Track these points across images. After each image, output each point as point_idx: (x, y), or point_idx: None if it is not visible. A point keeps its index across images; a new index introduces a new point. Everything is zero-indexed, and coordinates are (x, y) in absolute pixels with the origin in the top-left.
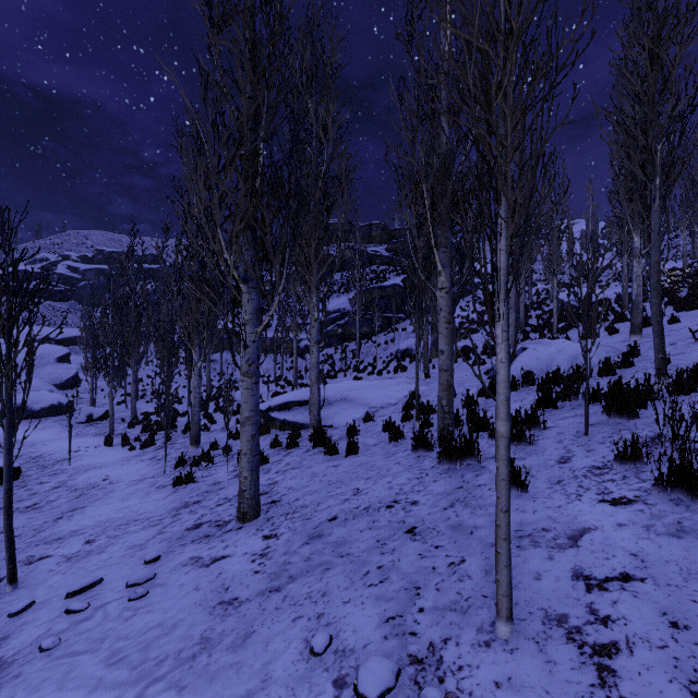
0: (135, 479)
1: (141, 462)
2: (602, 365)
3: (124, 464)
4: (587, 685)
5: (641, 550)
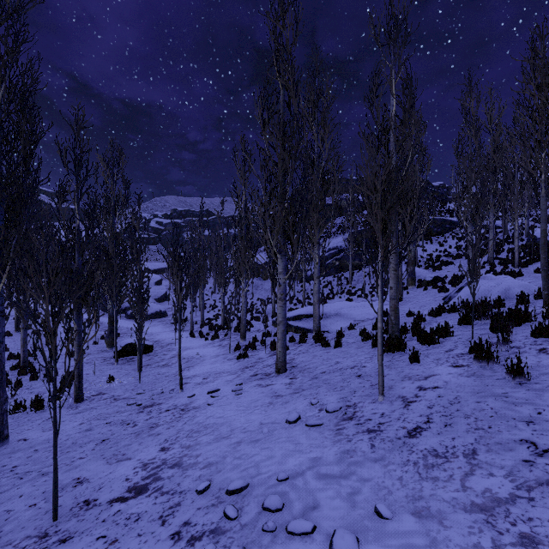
0: (214, 355)
1: (213, 347)
2: (519, 297)
3: (205, 347)
4: (399, 407)
5: (450, 380)
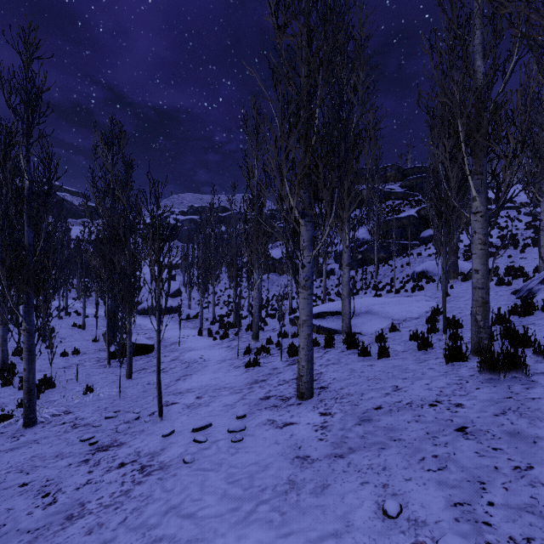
0: (219, 359)
1: (221, 349)
2: None
3: (211, 348)
4: None
5: None
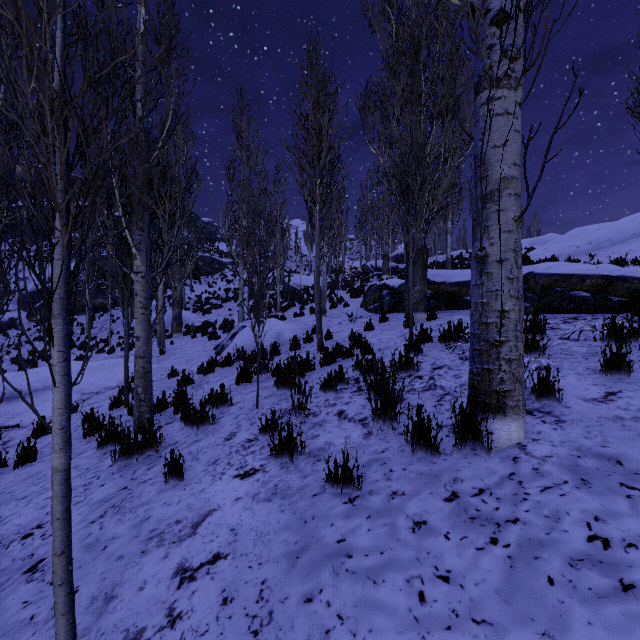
0: None
1: None
2: (292, 342)
3: None
4: None
5: (240, 522)
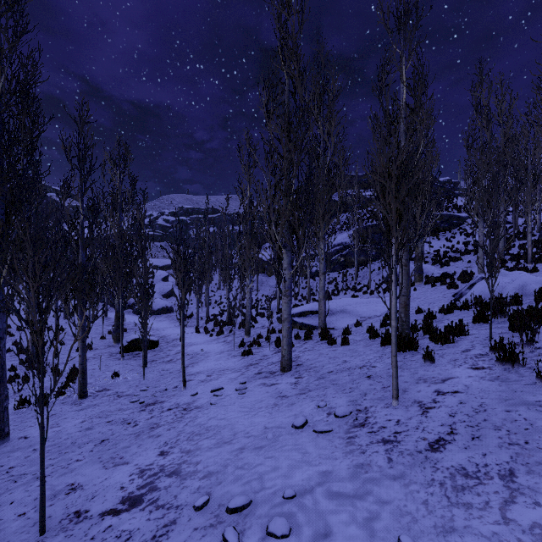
0: (218, 351)
1: (218, 343)
2: (537, 294)
3: (209, 343)
4: (416, 414)
5: (471, 384)
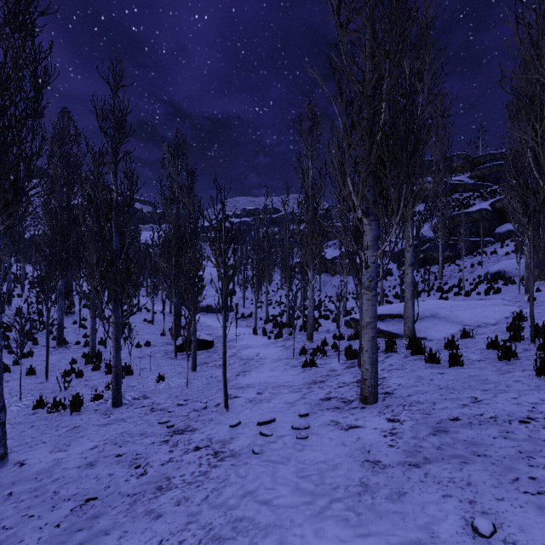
0: (275, 358)
1: (276, 348)
2: None
3: (266, 347)
4: None
5: None
